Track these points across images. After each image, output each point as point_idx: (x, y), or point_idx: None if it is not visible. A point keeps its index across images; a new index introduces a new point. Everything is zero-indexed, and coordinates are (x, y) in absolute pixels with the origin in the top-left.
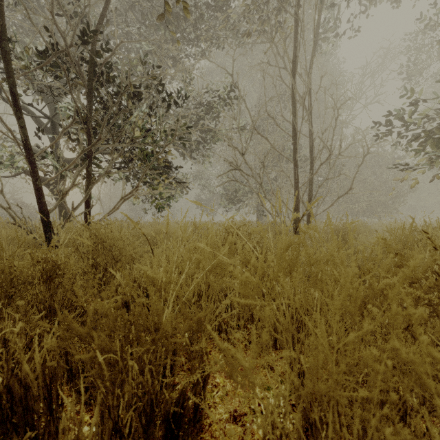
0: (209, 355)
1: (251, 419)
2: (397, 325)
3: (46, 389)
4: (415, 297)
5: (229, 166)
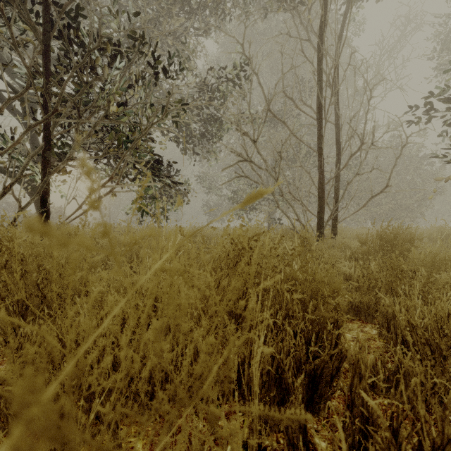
0: None
1: None
2: None
3: None
4: None
5: (238, 156)
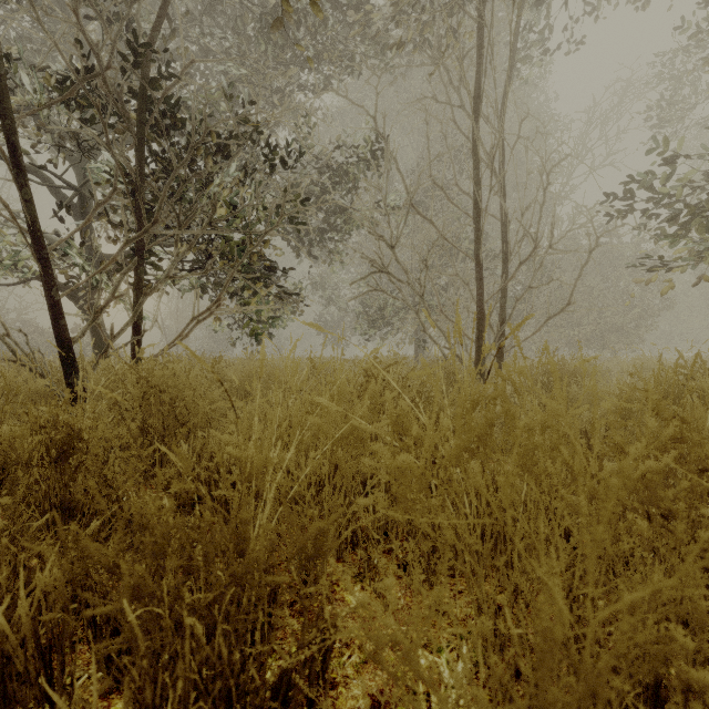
0: (336, 588)
1: (411, 707)
2: (688, 555)
3: (41, 661)
4: (702, 493)
5: (371, 266)
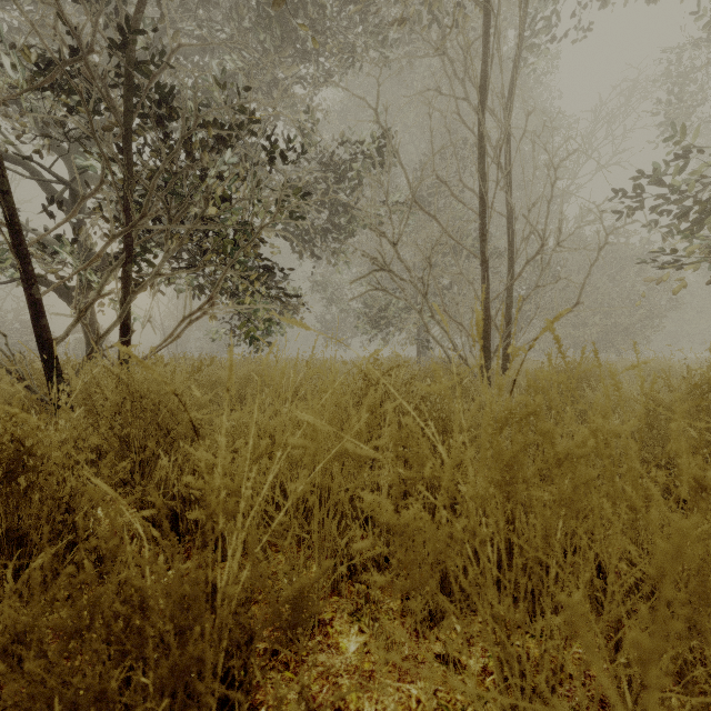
0: (329, 630)
1: None
2: None
3: None
4: None
5: (372, 264)
